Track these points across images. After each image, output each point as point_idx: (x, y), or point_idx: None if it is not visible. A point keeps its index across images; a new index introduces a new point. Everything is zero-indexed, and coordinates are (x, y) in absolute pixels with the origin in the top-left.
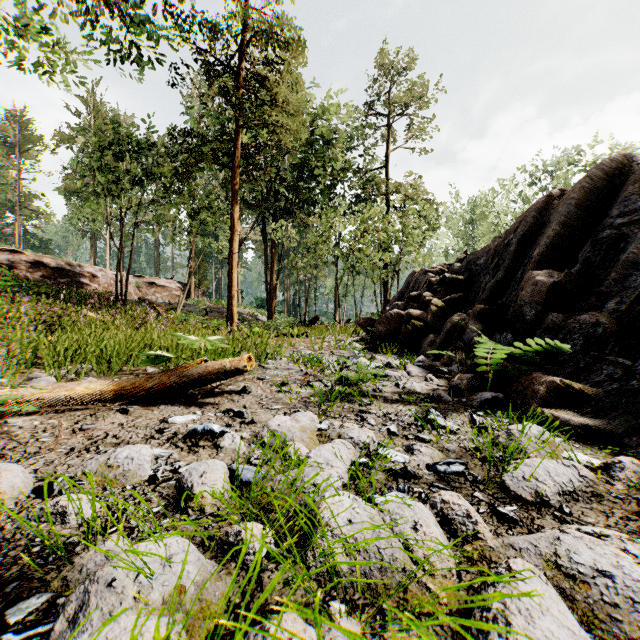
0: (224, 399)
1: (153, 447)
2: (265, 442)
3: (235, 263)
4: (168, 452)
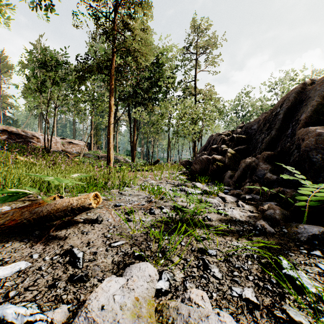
0: (75, 231)
1: None
2: None
3: (111, 129)
4: None
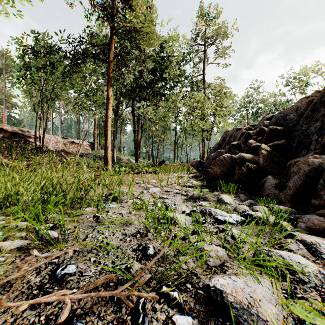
0: None
1: None
2: None
3: (109, 124)
4: None
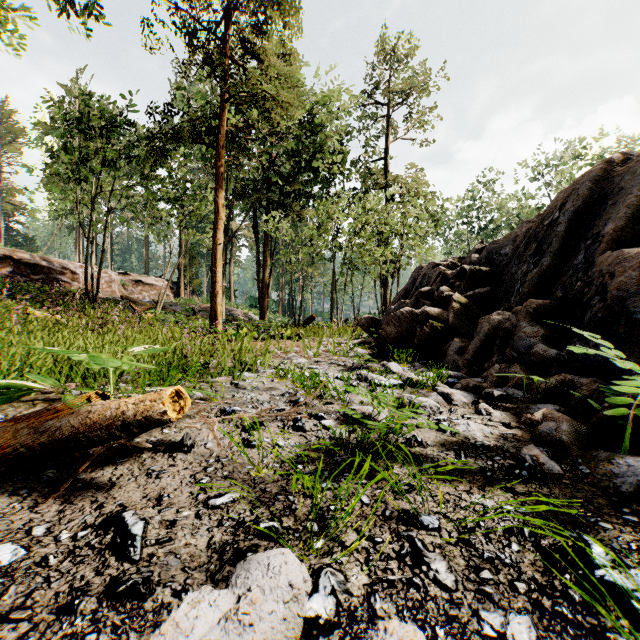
0: (134, 469)
1: None
2: None
3: (219, 255)
4: None
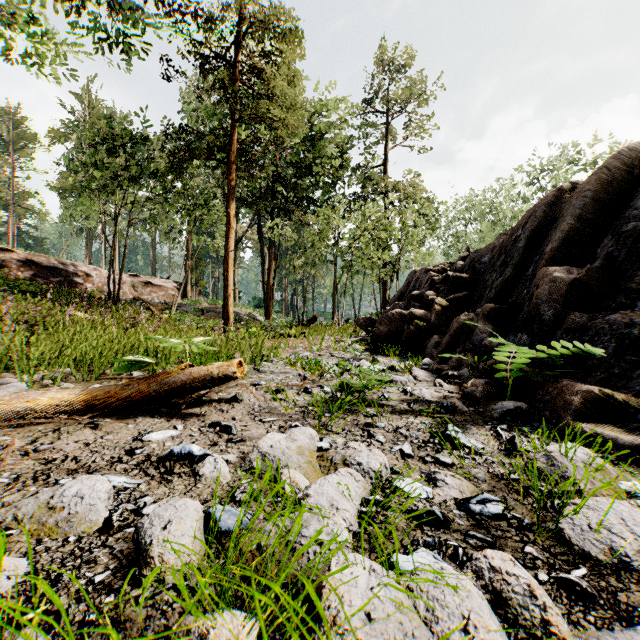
0: (212, 409)
1: (117, 475)
2: (254, 468)
3: (231, 261)
4: (134, 482)
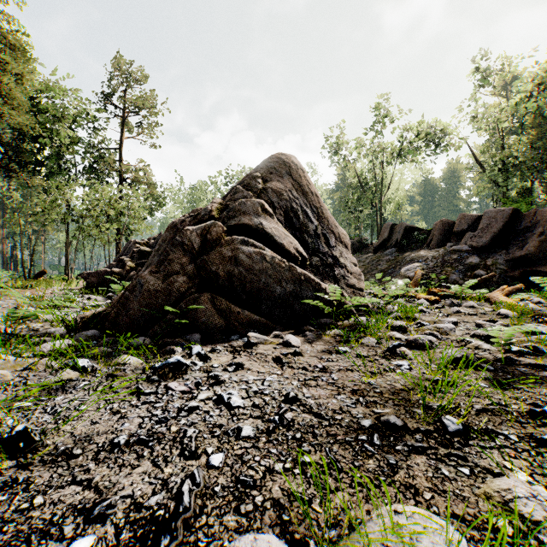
0: None
1: None
2: None
3: None
4: None
